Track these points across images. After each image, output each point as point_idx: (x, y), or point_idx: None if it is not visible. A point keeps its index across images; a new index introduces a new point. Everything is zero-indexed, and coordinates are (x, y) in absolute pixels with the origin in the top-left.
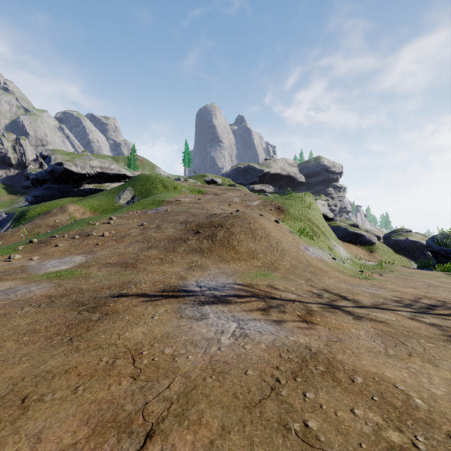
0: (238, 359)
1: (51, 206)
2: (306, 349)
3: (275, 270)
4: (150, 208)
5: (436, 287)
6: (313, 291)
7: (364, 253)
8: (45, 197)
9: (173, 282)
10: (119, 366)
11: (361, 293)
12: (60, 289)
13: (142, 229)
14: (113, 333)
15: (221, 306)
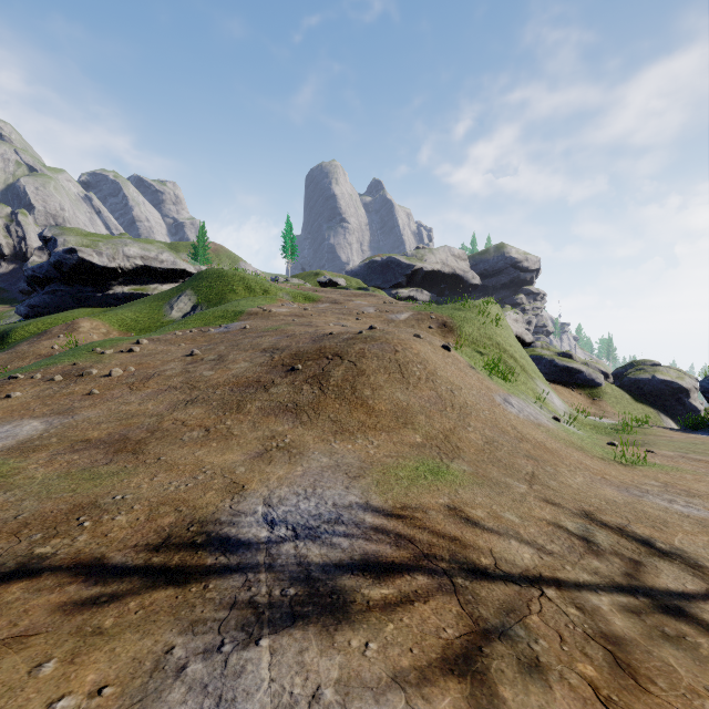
0: None
1: (54, 321)
2: None
3: (455, 455)
4: (217, 324)
5: None
6: (563, 524)
7: (583, 401)
8: (49, 308)
9: (205, 503)
10: None
11: (670, 520)
12: None
13: (189, 362)
14: None
15: (316, 639)
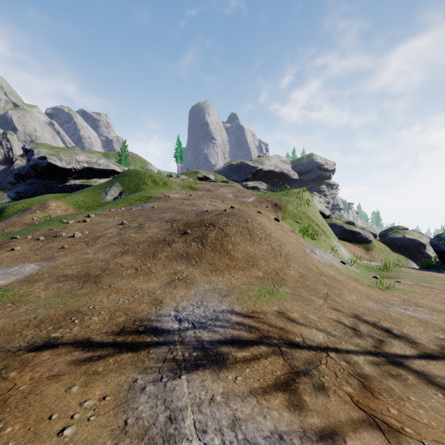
0: None
1: (32, 202)
2: None
3: (282, 284)
4: (136, 204)
5: None
6: (342, 321)
7: (361, 251)
8: (28, 193)
9: (141, 310)
10: None
11: (403, 319)
12: None
13: (121, 228)
14: None
15: (210, 375)
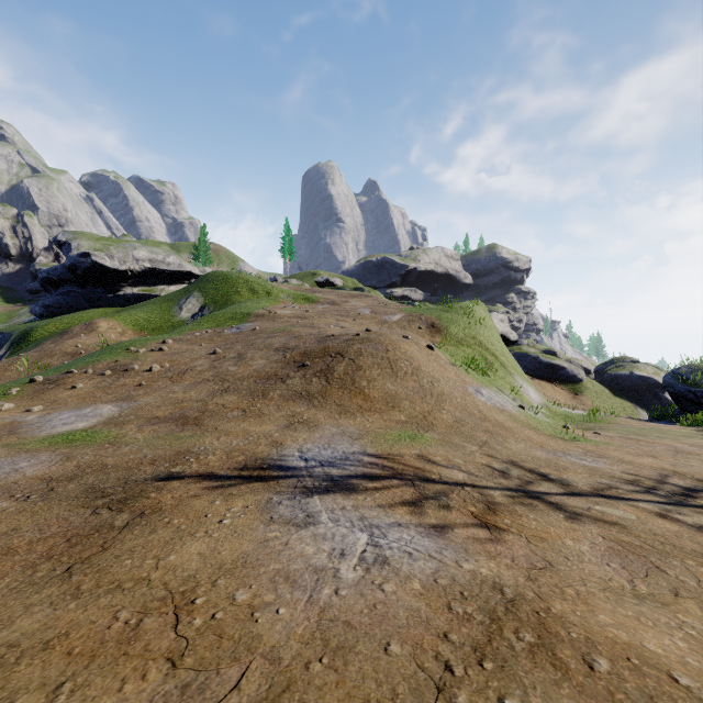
0: (372, 617)
1: (71, 321)
2: (496, 592)
3: (430, 429)
4: (228, 325)
5: (688, 455)
6: (493, 465)
7: (565, 395)
8: (62, 308)
9: (260, 451)
10: (148, 631)
11: (570, 467)
12: (69, 466)
13: (214, 360)
14: (148, 556)
15: (341, 496)
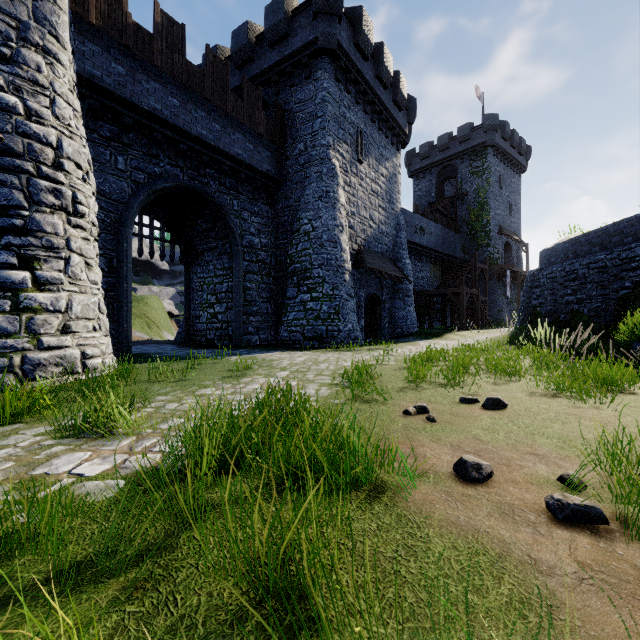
0: None
1: None
2: None
3: None
4: None
5: None
6: None
7: None
8: None
9: None
10: None
11: None
12: None
13: None
14: None
15: None
